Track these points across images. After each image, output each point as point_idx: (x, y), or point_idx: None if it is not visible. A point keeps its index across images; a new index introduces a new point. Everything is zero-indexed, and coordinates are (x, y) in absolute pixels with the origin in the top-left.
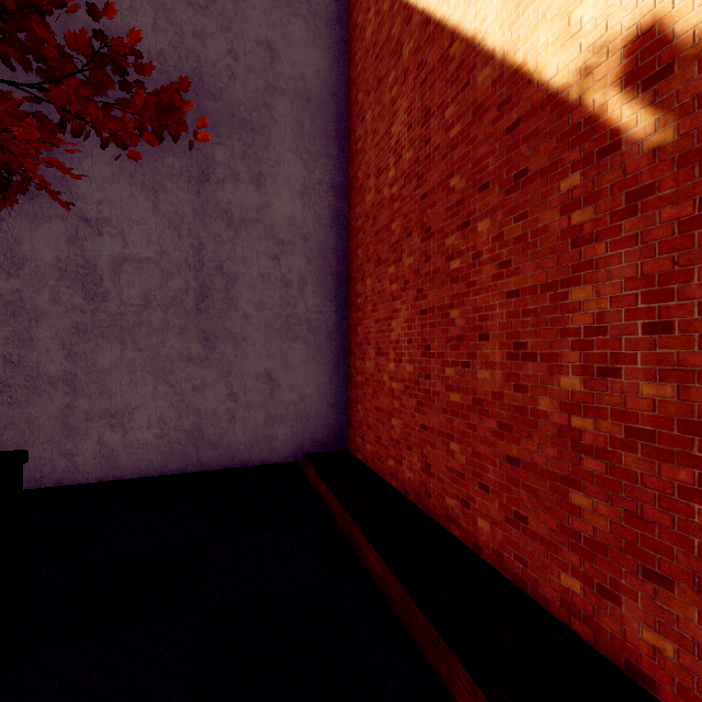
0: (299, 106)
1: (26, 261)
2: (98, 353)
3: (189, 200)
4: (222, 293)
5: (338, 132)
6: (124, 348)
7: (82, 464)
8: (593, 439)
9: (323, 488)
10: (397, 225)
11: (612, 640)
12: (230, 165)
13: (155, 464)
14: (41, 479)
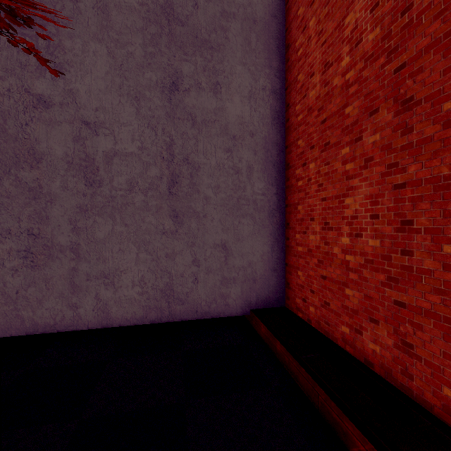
0: (247, 27)
1: (44, 156)
2: (95, 228)
3: (162, 105)
4: (187, 179)
5: (278, 47)
6: (114, 223)
7: (84, 314)
8: None
9: (278, 347)
10: (354, 107)
11: None
12: (194, 76)
13: (137, 315)
14: (54, 326)
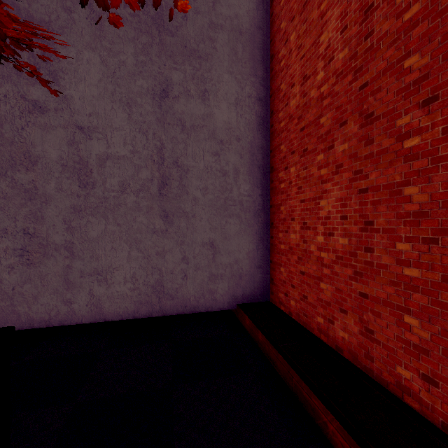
0: (234, 38)
1: (39, 159)
2: (89, 227)
3: (153, 111)
4: (177, 181)
5: (263, 57)
6: (107, 223)
7: (78, 309)
8: None
9: (260, 337)
10: (327, 118)
11: None
12: (183, 84)
13: (129, 310)
14: (49, 320)
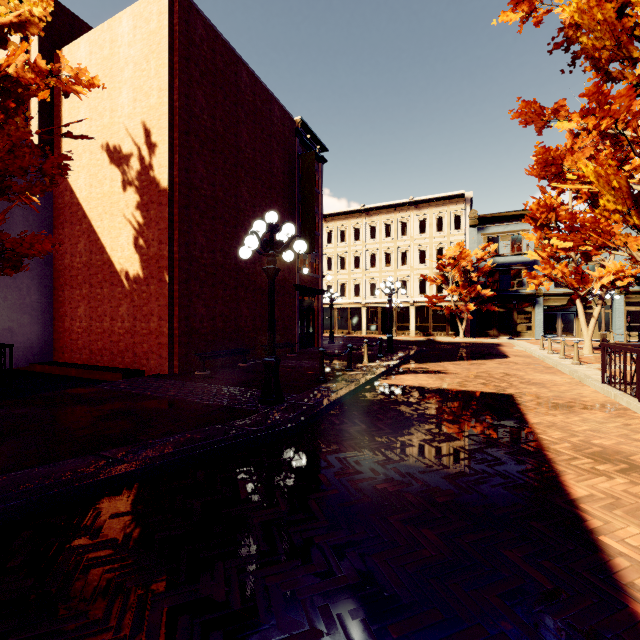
0: (27, 213)
1: None
2: None
3: None
4: None
5: (48, 225)
6: None
7: None
8: (122, 333)
9: (47, 368)
10: (81, 278)
11: (124, 364)
12: None
13: None
14: None
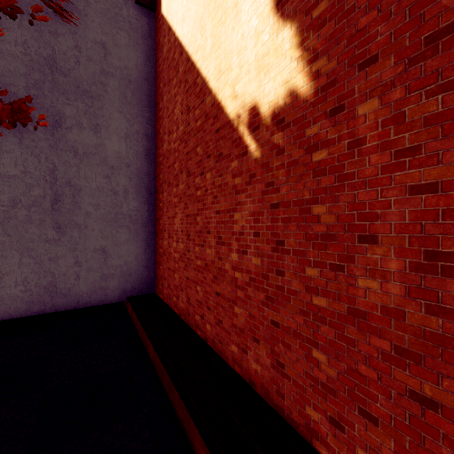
0: (124, 85)
1: None
2: None
3: (46, 138)
4: (70, 198)
5: (149, 102)
6: None
7: None
8: (241, 282)
9: (134, 316)
10: (177, 165)
11: (245, 370)
12: (76, 118)
13: (20, 309)
14: None
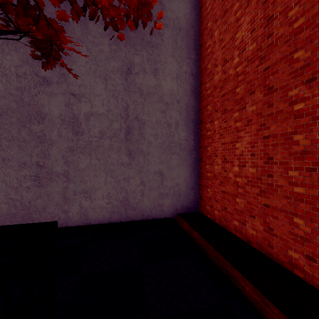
0: (175, 33)
1: (46, 116)
2: (79, 161)
3: (121, 83)
4: (137, 130)
5: (194, 45)
6: (91, 158)
7: (72, 216)
8: None
9: (195, 235)
10: (241, 89)
11: None
12: (141, 64)
13: (105, 217)
14: None
